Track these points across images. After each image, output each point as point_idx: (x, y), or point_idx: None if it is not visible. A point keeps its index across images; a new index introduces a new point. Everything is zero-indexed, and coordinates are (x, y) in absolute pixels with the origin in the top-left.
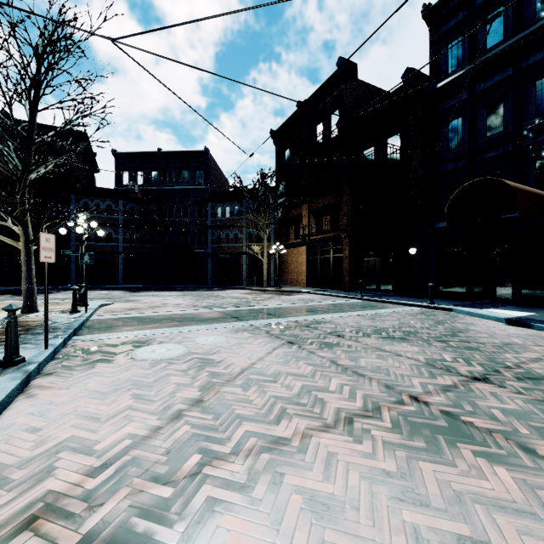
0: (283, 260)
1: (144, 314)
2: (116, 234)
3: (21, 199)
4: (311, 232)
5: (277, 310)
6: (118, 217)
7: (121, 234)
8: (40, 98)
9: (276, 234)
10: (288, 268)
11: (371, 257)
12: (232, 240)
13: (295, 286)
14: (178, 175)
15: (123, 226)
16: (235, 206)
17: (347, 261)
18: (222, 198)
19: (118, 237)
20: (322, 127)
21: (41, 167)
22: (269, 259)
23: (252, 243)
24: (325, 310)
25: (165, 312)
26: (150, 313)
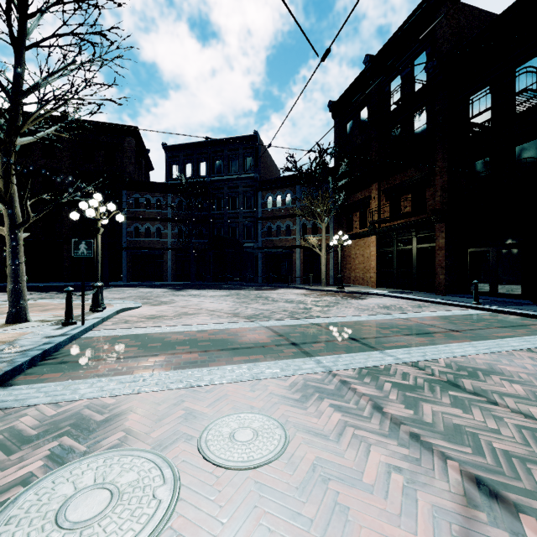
0: (344, 254)
1: (159, 330)
2: (165, 229)
3: (5, 168)
4: (386, 216)
5: (359, 329)
6: (167, 211)
7: (169, 229)
8: (23, 24)
9: (335, 223)
10: (351, 263)
11: (479, 247)
12: (284, 233)
13: (360, 286)
14: (227, 164)
15: (170, 220)
16: (286, 194)
17: (441, 253)
18: (272, 186)
19: (167, 232)
20: (399, 81)
21: (27, 122)
22: (328, 253)
23: (306, 235)
24: (445, 332)
25: (191, 325)
26: (170, 326)
